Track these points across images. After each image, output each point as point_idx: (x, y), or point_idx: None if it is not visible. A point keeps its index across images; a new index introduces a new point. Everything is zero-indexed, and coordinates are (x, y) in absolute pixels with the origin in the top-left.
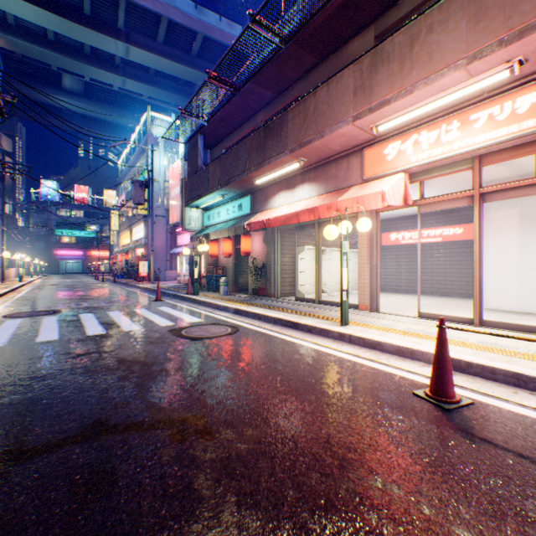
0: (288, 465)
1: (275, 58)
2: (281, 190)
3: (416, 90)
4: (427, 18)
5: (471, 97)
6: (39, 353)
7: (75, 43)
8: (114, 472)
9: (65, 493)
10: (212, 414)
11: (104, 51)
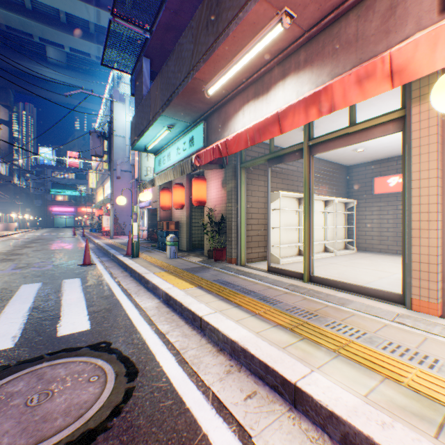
0: None
1: None
2: (247, 101)
3: None
4: None
5: None
6: None
7: (51, 11)
8: None
9: None
10: None
11: (78, 19)
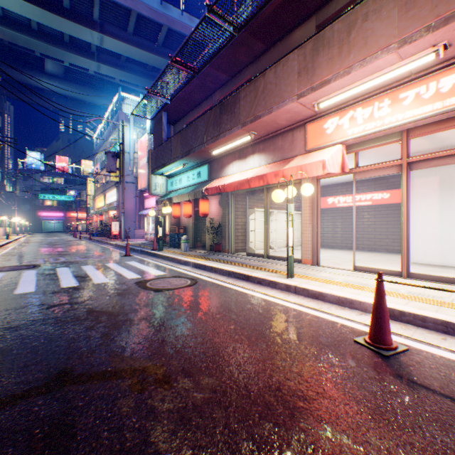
0: (242, 415)
1: (229, 44)
2: (235, 160)
3: (353, 71)
4: (363, 7)
5: (401, 78)
6: (16, 304)
7: (56, 32)
8: (73, 425)
9: (23, 449)
10: (171, 362)
11: (81, 40)
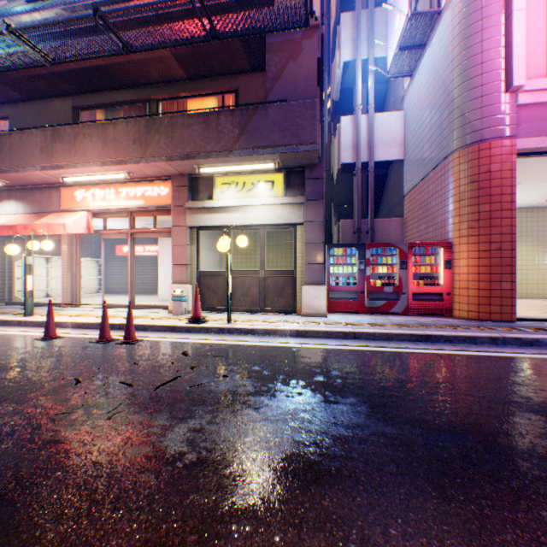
0: None
1: None
2: None
3: (80, 167)
4: (84, 128)
5: (120, 179)
6: None
7: None
8: None
9: None
10: None
11: None
